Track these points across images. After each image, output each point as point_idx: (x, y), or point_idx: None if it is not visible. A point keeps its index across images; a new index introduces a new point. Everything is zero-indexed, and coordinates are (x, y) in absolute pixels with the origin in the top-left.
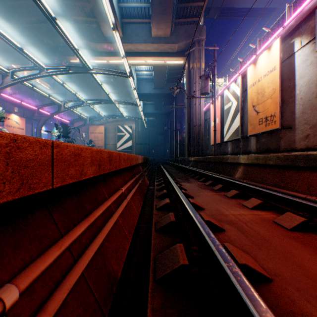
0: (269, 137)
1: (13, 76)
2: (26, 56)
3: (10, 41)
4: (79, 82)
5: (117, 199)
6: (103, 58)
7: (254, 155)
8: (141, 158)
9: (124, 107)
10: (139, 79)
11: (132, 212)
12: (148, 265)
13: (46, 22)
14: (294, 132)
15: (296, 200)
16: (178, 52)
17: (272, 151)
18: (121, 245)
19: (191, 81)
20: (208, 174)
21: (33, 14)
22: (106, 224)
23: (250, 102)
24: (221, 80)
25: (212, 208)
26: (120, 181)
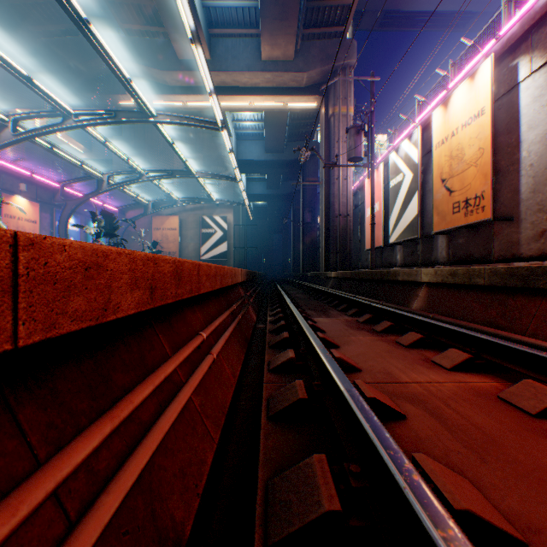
0: (471, 235)
1: (16, 128)
2: (38, 91)
3: (8, 65)
4: (134, 140)
5: (191, 356)
6: (177, 97)
7: (448, 268)
8: (242, 274)
9: (213, 184)
10: (240, 136)
11: (223, 378)
12: (253, 496)
13: (76, 34)
14: (519, 227)
15: (543, 356)
16: (307, 88)
17: (477, 261)
18: (195, 456)
19: (331, 139)
20: (363, 301)
21: (53, 19)
22: (160, 417)
23: (438, 173)
24: (382, 138)
25: (375, 368)
26: (200, 317)
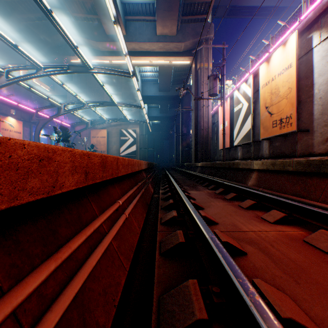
0: (283, 141)
1: (8, 76)
2: (21, 53)
3: (3, 37)
4: (80, 84)
5: (111, 215)
6: (105, 57)
7: (270, 160)
8: (145, 164)
9: (127, 110)
10: (143, 81)
11: (132, 229)
12: (150, 306)
13: (44, 19)
14: (313, 136)
15: None
16: (184, 52)
17: (287, 156)
18: (113, 280)
19: (198, 83)
20: (218, 181)
21: (31, 10)
22: (90, 256)
23: (263, 103)
24: (229, 82)
25: (226, 222)
26: (118, 190)
